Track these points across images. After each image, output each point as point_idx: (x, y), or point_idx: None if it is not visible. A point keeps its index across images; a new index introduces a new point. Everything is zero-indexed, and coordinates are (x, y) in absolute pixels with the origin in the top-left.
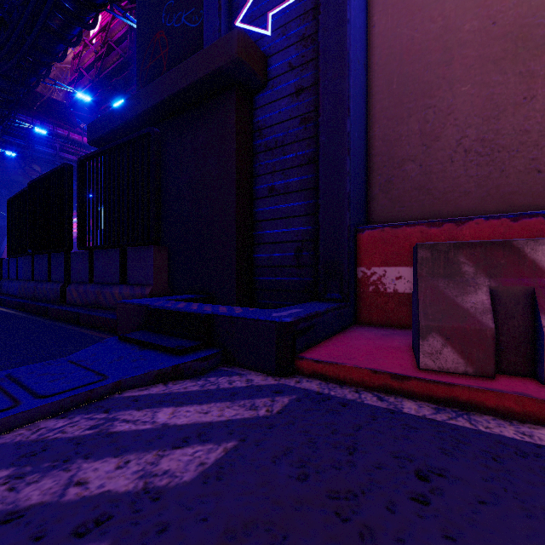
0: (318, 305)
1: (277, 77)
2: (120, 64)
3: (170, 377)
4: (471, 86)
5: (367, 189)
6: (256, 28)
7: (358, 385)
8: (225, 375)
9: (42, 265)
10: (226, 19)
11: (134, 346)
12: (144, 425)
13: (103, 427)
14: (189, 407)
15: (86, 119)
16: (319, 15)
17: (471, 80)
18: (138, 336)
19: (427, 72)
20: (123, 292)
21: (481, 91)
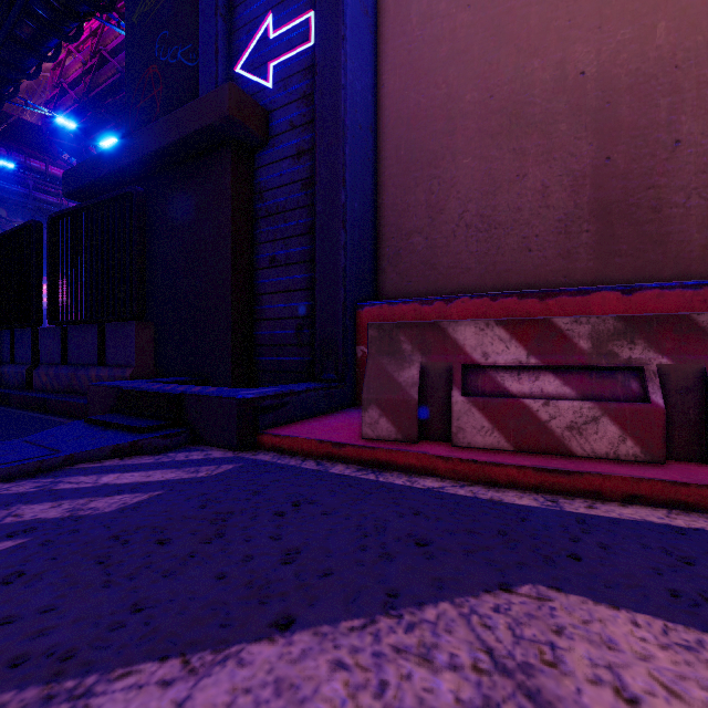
0: (304, 385)
1: (278, 136)
2: (117, 81)
3: (128, 453)
4: (472, 159)
5: (376, 262)
6: (257, 78)
7: (308, 455)
8: (187, 451)
9: (3, 343)
10: (225, 63)
11: (98, 427)
12: (86, 484)
13: (47, 486)
14: (135, 473)
15: (71, 149)
16: (316, 76)
17: (472, 153)
18: (105, 418)
19: (432, 141)
20: (100, 374)
21: (480, 165)
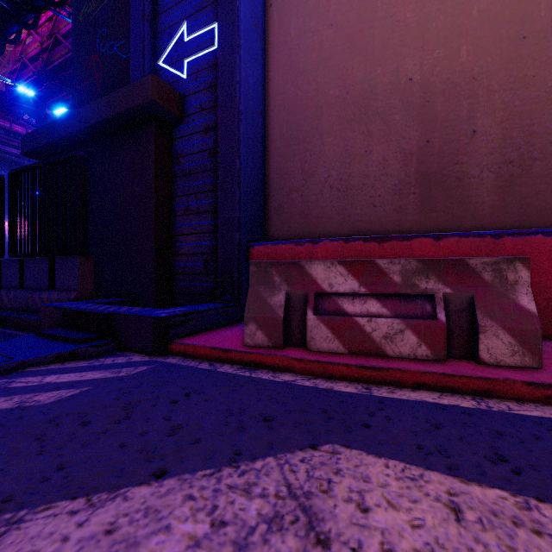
0: (207, 305)
1: (191, 115)
2: (69, 58)
3: (68, 359)
4: (334, 138)
5: (265, 211)
6: (175, 70)
7: (205, 358)
8: (114, 356)
9: None
10: (151, 58)
11: (46, 339)
12: (33, 383)
13: (3, 385)
14: (72, 374)
15: (31, 112)
16: (218, 73)
17: (334, 133)
18: (51, 332)
19: (306, 123)
20: (51, 297)
21: (340, 143)
